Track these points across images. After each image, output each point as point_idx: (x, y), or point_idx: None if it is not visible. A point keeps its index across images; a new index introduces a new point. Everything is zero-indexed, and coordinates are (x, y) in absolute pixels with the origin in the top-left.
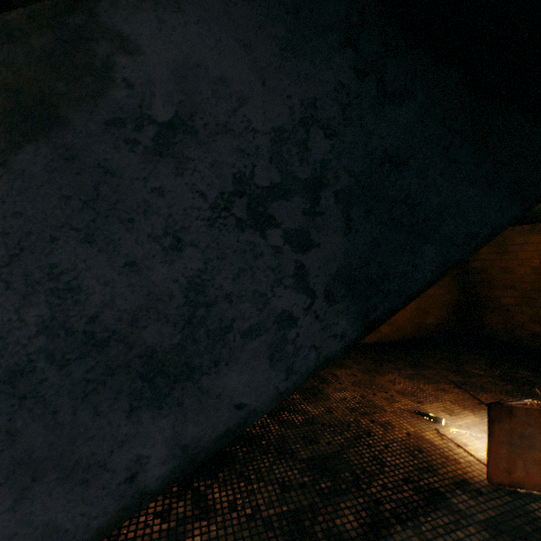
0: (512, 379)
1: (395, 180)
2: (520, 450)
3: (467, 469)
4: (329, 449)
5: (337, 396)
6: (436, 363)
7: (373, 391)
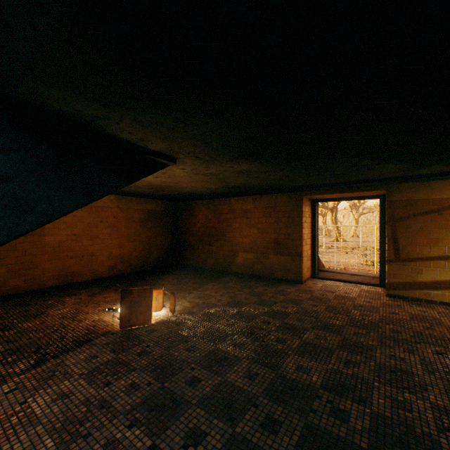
0: (179, 283)
1: (5, 187)
2: (135, 309)
3: (115, 327)
4: (28, 341)
5: (56, 313)
6: (145, 282)
7: (88, 305)
